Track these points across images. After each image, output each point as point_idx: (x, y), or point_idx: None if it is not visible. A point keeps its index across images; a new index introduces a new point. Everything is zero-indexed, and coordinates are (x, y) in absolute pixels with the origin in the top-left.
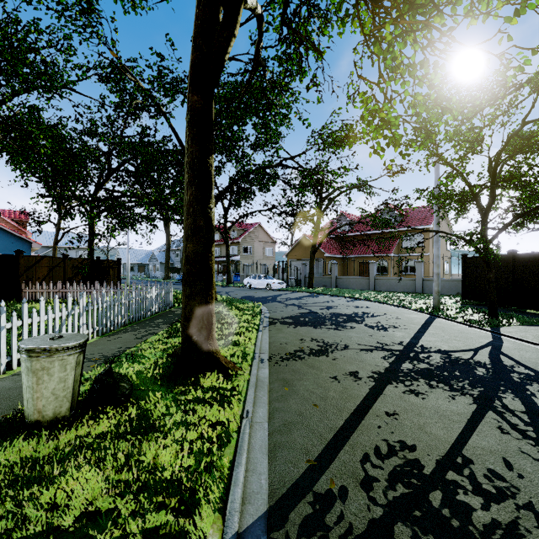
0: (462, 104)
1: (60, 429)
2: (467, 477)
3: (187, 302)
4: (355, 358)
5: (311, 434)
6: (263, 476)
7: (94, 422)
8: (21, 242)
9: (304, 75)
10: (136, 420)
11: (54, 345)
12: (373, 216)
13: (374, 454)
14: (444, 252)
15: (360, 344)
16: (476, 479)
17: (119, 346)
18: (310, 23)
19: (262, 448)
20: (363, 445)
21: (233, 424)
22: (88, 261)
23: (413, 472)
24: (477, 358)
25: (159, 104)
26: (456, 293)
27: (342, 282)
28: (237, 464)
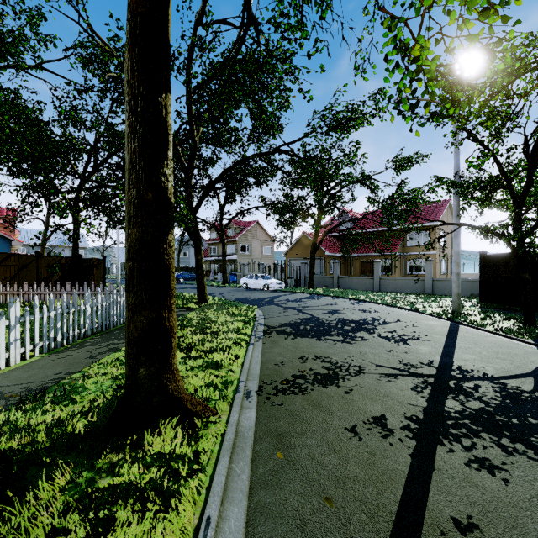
0: None
1: None
2: None
3: (130, 317)
4: (377, 389)
5: None
6: None
7: None
8: None
9: (305, 35)
10: None
11: None
12: (385, 207)
13: None
14: (450, 250)
15: (378, 364)
16: None
17: (58, 371)
18: None
19: None
20: None
21: None
22: (67, 259)
23: None
24: None
25: None
26: (469, 294)
27: (344, 282)
28: None
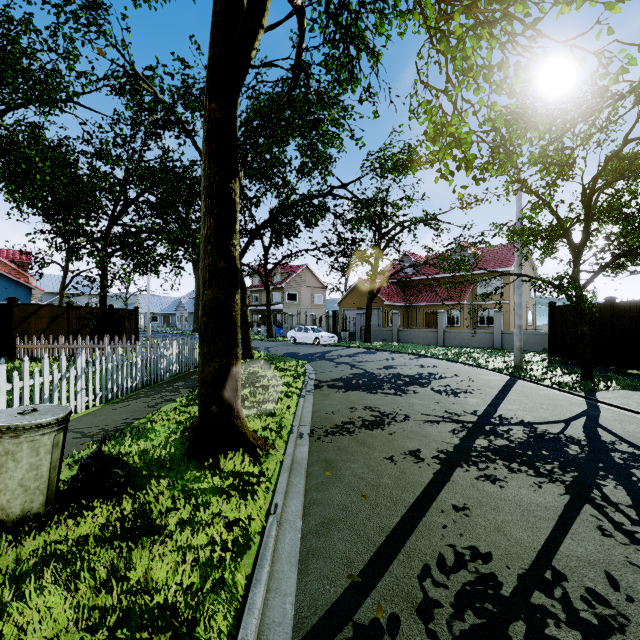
0: (550, 118)
1: (27, 533)
2: (559, 601)
3: (204, 364)
4: (417, 432)
5: (356, 536)
6: (288, 598)
7: (75, 521)
8: (19, 288)
9: (357, 84)
10: (129, 519)
11: (21, 422)
12: (441, 256)
13: (436, 566)
14: (527, 299)
15: (423, 413)
16: (571, 604)
17: (125, 417)
18: (361, 15)
19: (291, 557)
20: (423, 552)
21: (257, 522)
22: (99, 310)
23: (487, 592)
24: (569, 432)
25: (184, 121)
26: (541, 349)
27: (405, 336)
28: (255, 581)
